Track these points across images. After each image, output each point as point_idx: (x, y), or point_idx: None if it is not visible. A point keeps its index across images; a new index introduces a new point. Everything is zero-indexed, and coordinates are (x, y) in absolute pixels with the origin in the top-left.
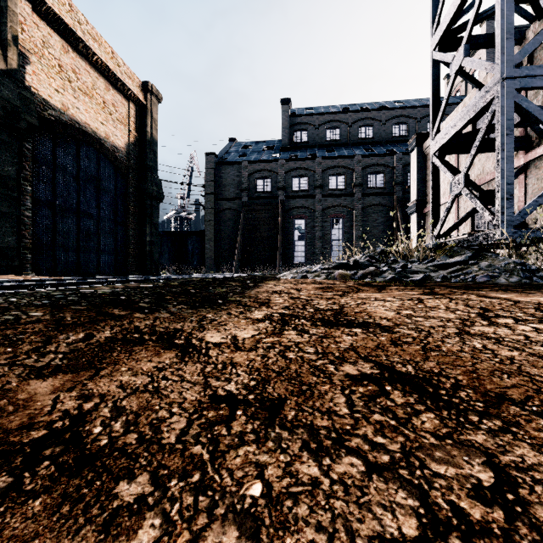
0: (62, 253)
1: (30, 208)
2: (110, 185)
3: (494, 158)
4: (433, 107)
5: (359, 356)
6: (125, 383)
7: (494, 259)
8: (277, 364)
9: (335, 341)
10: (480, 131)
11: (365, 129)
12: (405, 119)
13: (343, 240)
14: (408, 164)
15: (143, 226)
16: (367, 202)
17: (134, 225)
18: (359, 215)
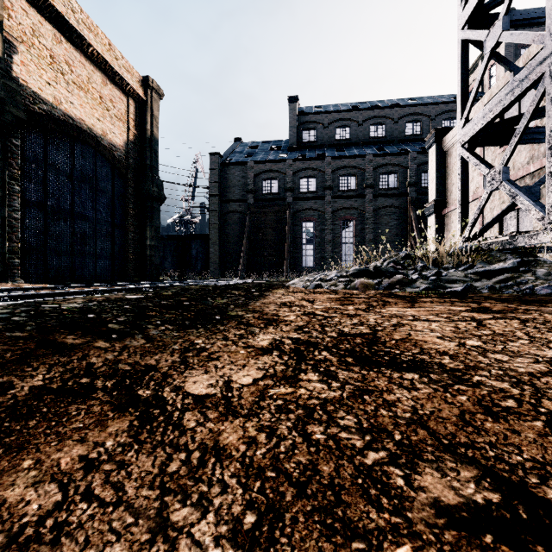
0: (54, 257)
1: (18, 209)
2: (108, 185)
3: (527, 151)
4: (462, 93)
5: (440, 445)
6: (6, 512)
7: (550, 265)
8: (295, 458)
9: (385, 401)
10: (525, 115)
11: (376, 127)
12: (418, 117)
13: (353, 244)
14: (422, 163)
15: (143, 229)
16: (379, 204)
17: (133, 228)
18: (370, 217)
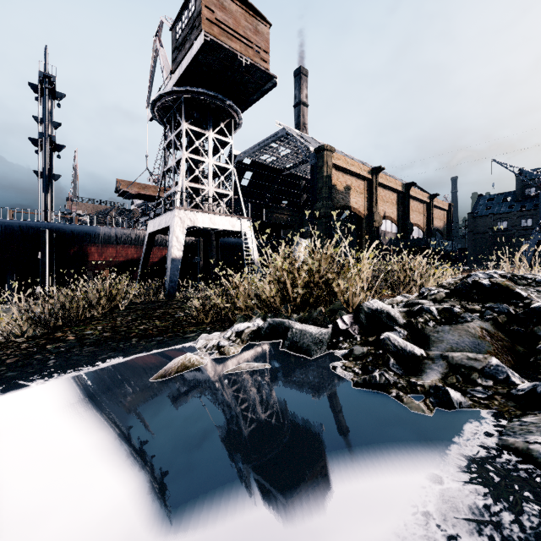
0: None
1: None
2: None
3: None
4: None
5: None
6: None
7: None
8: None
9: None
10: None
11: None
12: None
13: None
14: None
15: None
16: None
17: None
18: None
